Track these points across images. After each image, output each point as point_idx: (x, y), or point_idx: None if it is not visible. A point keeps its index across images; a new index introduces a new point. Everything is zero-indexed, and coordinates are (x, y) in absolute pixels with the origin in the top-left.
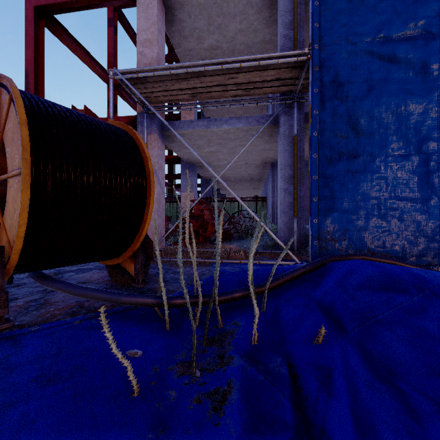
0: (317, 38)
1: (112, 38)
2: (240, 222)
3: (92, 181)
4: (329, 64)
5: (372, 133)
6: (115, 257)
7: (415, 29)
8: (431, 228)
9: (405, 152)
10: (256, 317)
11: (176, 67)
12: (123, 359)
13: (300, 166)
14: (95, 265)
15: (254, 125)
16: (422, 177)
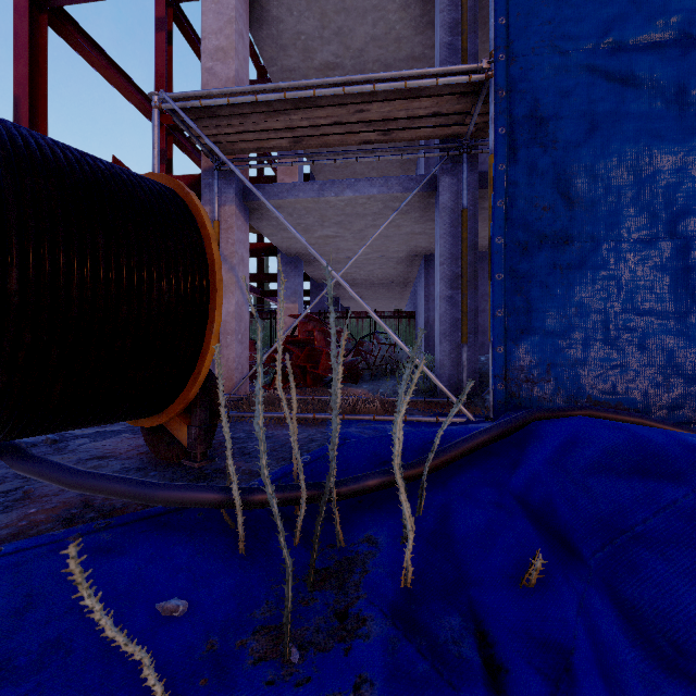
0: (503, 44)
1: (163, 51)
2: (373, 351)
3: (102, 275)
4: (523, 88)
5: (594, 202)
6: (153, 414)
7: (666, 29)
8: (692, 362)
9: (650, 235)
10: (409, 536)
11: (266, 90)
12: (130, 648)
13: (471, 260)
14: (128, 425)
15: (397, 192)
16: (677, 277)
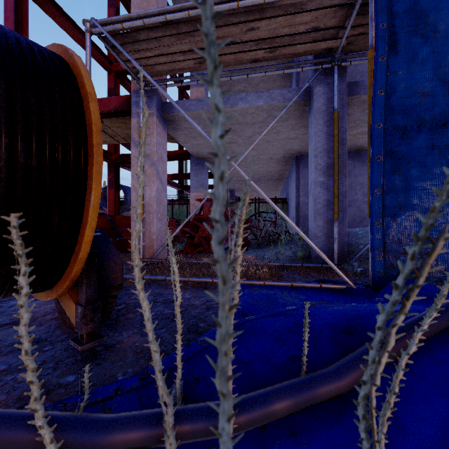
0: None
1: None
2: (259, 226)
3: None
4: None
5: None
6: (42, 290)
7: None
8: None
9: None
10: None
11: (174, 12)
12: None
13: (341, 152)
14: None
15: (279, 102)
16: None
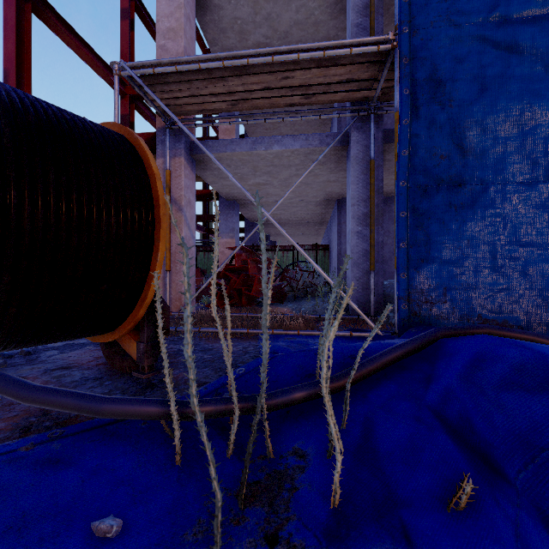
0: (406, 18)
1: (127, 35)
2: (296, 277)
3: (52, 207)
4: (424, 55)
5: (484, 151)
6: (107, 331)
7: (544, 5)
8: None
9: (531, 179)
10: (338, 458)
11: (208, 60)
12: None
13: (377, 202)
14: None
15: (316, 146)
16: None
